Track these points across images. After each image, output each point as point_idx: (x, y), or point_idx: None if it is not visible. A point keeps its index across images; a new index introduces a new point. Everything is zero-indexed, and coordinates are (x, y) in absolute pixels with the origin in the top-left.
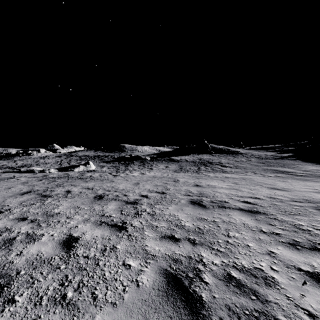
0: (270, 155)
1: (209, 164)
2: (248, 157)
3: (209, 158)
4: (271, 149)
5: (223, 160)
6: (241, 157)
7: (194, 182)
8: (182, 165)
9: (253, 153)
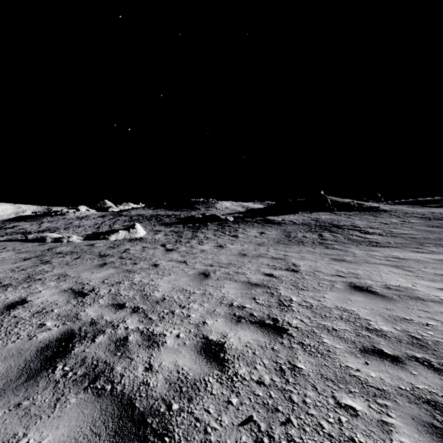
0: (440, 213)
1: (336, 229)
2: (401, 217)
3: (331, 218)
4: (433, 204)
5: (357, 221)
6: (388, 217)
7: (338, 273)
8: (288, 230)
9: (405, 210)
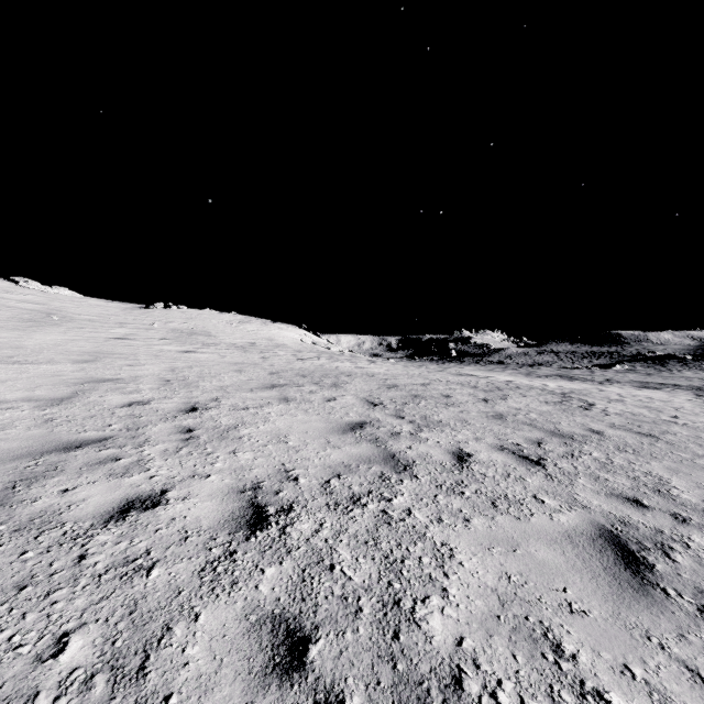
0: None
1: None
2: None
3: None
4: None
5: None
6: None
7: None
8: None
9: None
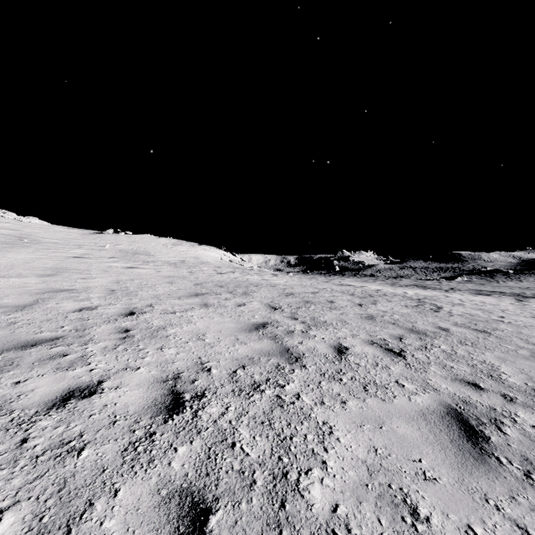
0: None
1: None
2: None
3: None
4: None
5: None
6: None
7: None
8: None
9: None
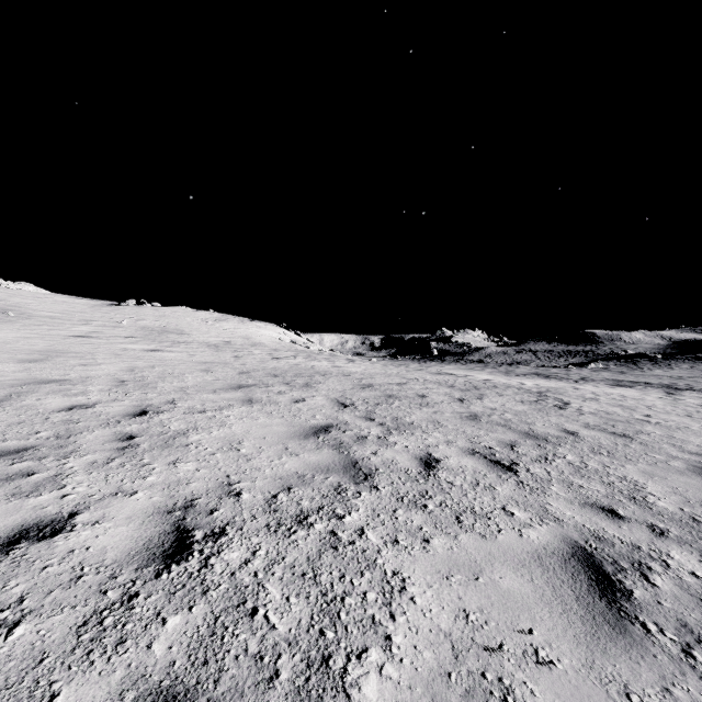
0: None
1: None
2: None
3: None
4: None
5: None
6: None
7: None
8: None
9: None
